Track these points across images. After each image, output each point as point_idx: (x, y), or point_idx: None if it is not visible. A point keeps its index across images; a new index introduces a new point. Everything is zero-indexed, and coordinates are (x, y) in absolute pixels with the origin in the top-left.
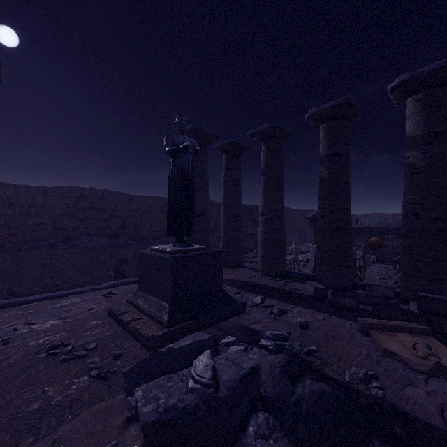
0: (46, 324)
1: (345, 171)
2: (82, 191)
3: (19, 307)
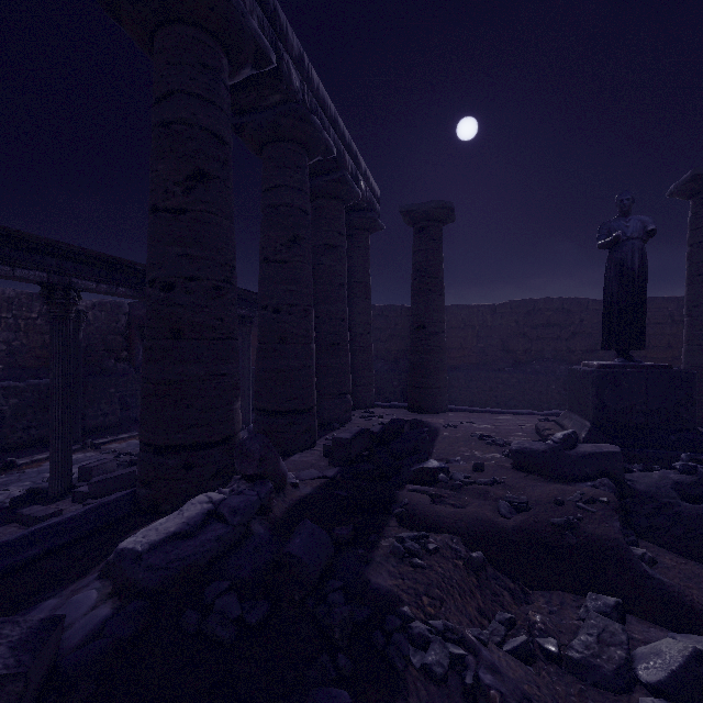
0: (482, 425)
1: None
2: (533, 303)
3: (465, 413)
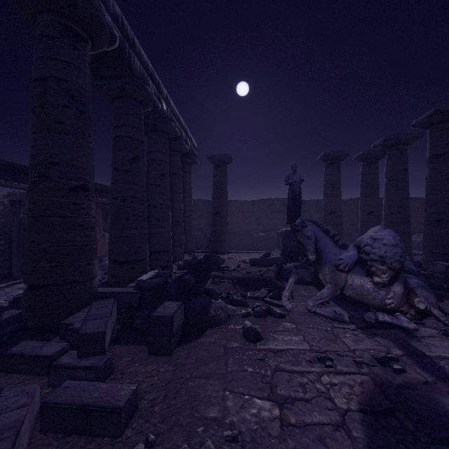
0: (244, 257)
1: (446, 169)
2: (271, 200)
3: (237, 253)
